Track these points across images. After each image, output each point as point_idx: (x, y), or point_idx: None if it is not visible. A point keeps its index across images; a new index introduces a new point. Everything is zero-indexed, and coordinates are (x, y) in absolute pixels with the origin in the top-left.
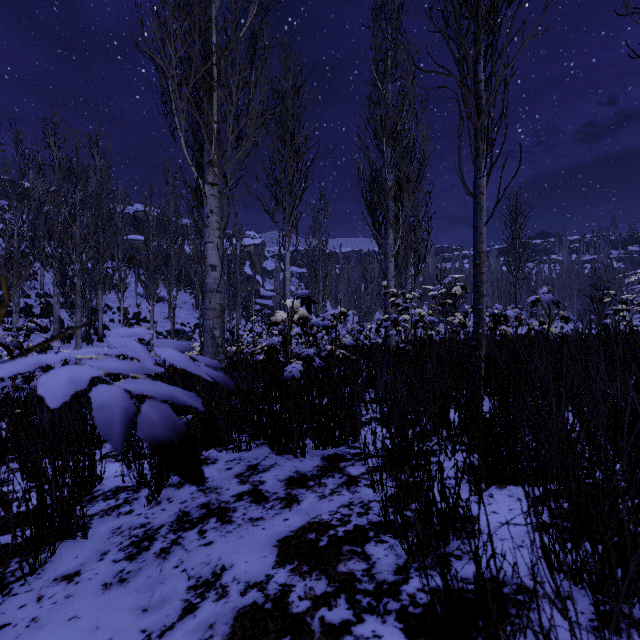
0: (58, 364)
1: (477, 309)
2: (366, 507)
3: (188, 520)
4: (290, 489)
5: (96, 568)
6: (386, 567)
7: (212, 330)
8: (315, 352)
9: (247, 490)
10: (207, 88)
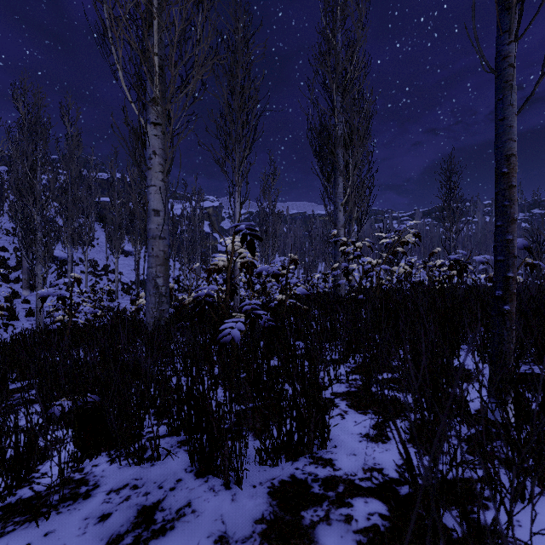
0: (23, 312)
1: (504, 241)
2: None
3: None
4: None
5: None
6: None
7: (155, 278)
8: (264, 301)
9: None
10: (147, 17)
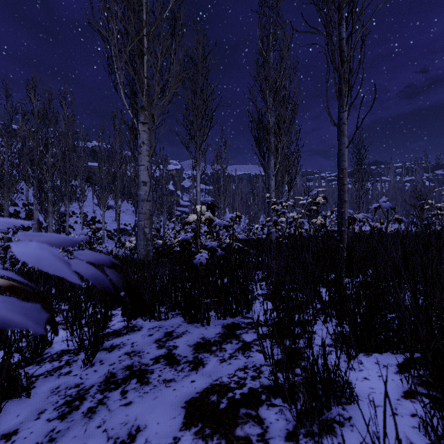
0: None
1: (340, 212)
2: (258, 371)
3: (114, 381)
4: (197, 353)
5: (32, 427)
6: (278, 432)
7: (143, 228)
8: (218, 244)
9: (163, 354)
10: (139, 53)
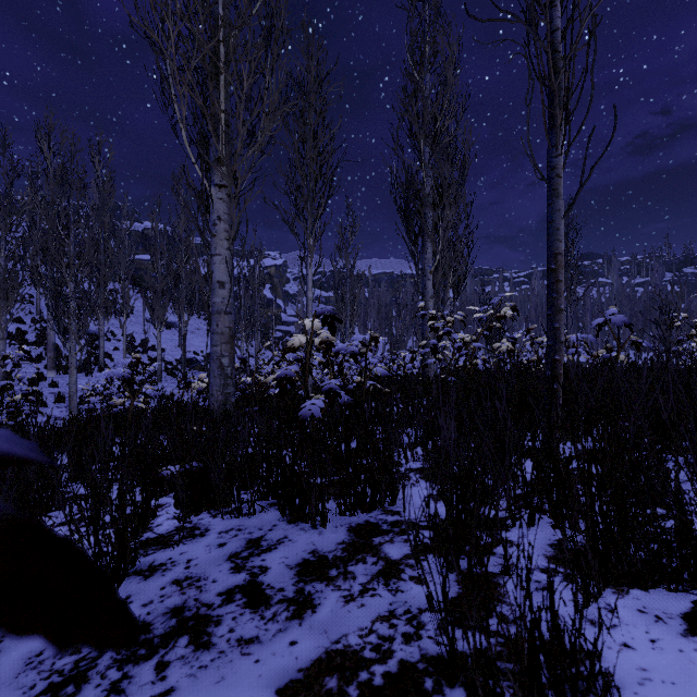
0: (51, 397)
1: (552, 328)
2: (416, 623)
3: (146, 640)
4: (303, 583)
5: None
6: None
7: (220, 358)
8: (341, 384)
9: (241, 583)
10: (213, 71)
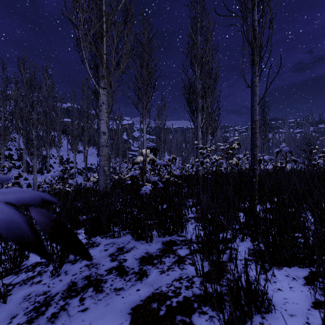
0: (25, 185)
1: (253, 154)
2: (191, 281)
3: (74, 289)
4: (142, 265)
5: None
6: None
7: (103, 167)
8: (159, 179)
9: (115, 266)
10: (100, 35)
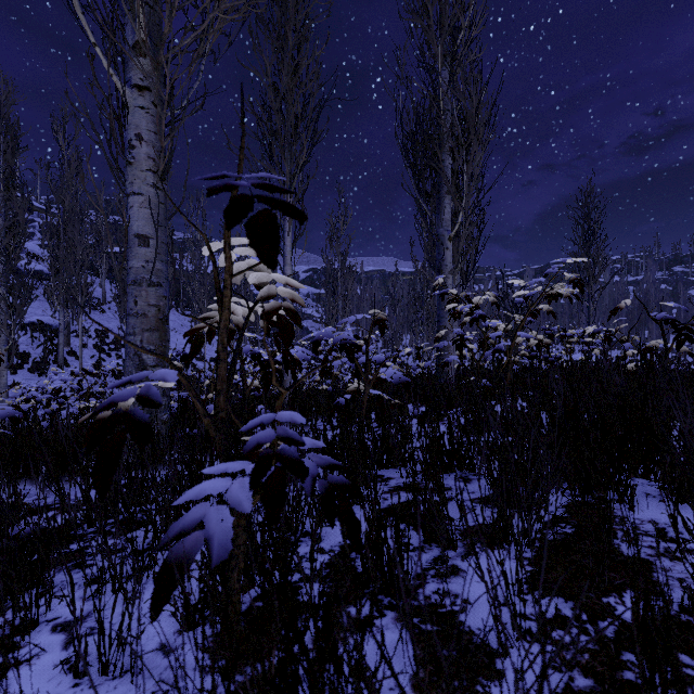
0: None
1: None
2: None
3: None
4: None
5: None
6: None
7: (140, 353)
8: (330, 389)
9: None
10: None
